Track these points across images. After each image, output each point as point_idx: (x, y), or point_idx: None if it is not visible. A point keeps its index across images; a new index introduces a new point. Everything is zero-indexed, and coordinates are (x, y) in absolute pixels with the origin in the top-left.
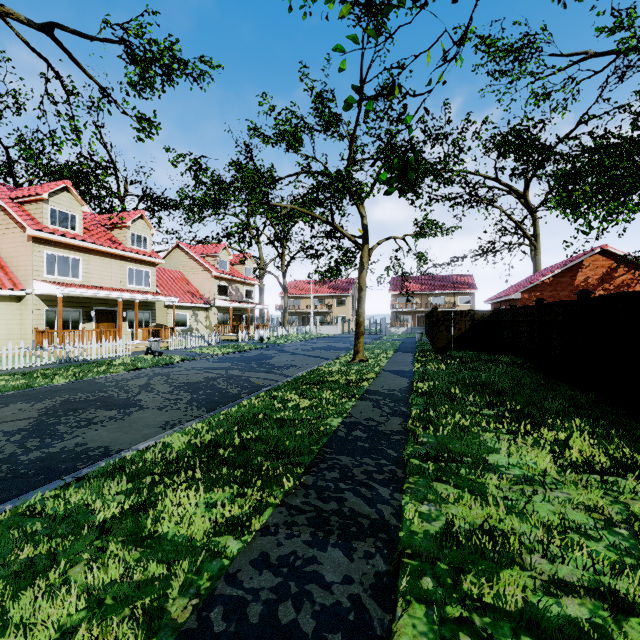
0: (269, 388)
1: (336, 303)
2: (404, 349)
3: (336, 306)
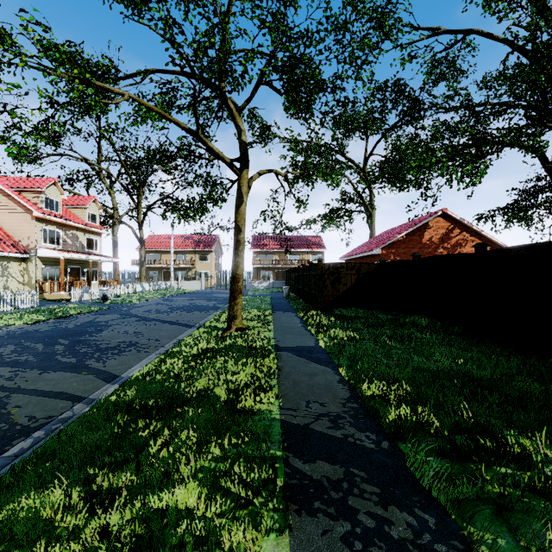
0: (33, 441)
1: (199, 258)
2: (280, 306)
3: (199, 261)
